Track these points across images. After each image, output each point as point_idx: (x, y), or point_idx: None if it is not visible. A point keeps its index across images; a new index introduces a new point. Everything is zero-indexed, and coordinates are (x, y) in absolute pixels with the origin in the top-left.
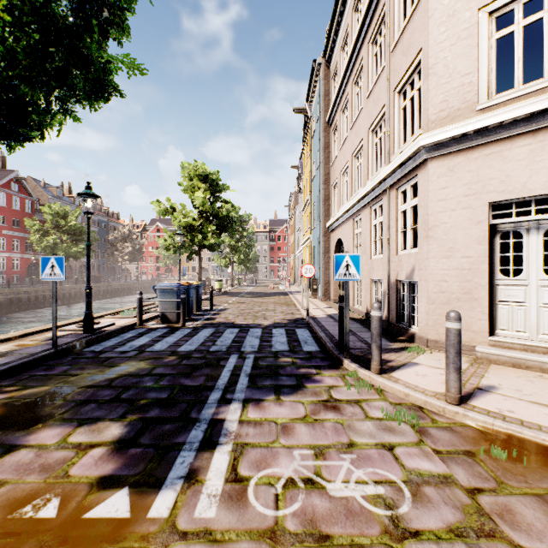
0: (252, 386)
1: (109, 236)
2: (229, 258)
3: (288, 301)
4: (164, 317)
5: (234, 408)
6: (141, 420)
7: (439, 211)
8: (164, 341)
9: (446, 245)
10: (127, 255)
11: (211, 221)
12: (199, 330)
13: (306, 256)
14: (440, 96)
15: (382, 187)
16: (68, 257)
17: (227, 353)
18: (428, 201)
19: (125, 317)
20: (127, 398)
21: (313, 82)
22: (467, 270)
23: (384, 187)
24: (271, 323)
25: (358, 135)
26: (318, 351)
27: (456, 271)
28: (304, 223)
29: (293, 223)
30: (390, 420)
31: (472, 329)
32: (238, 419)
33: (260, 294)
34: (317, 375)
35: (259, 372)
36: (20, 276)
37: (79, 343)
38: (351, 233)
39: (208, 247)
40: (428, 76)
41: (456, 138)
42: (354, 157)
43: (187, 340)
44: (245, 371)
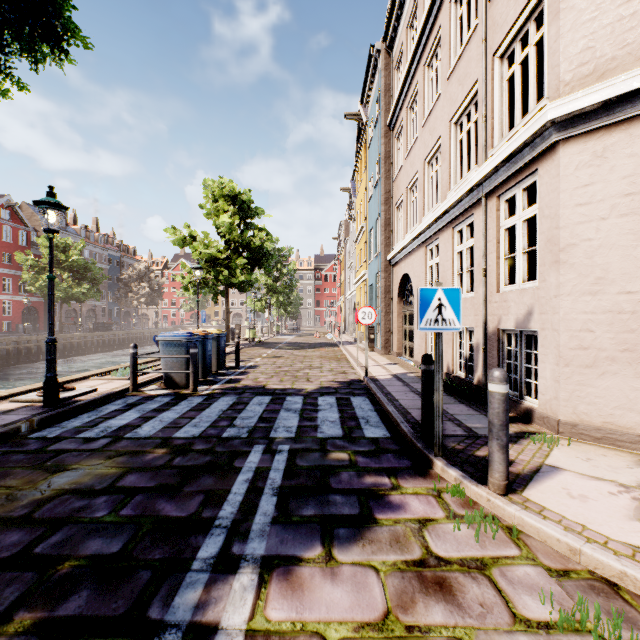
0: (281, 520)
1: (121, 275)
2: (266, 300)
3: (339, 355)
4: (169, 379)
5: (240, 588)
6: (37, 632)
7: (579, 222)
8: (159, 418)
9: (591, 274)
10: (143, 297)
11: (241, 253)
12: (215, 398)
13: (361, 298)
14: (580, 41)
15: (473, 196)
16: (70, 299)
17: (248, 442)
18: (559, 207)
19: (117, 378)
20: (41, 555)
21: (370, 76)
22: (628, 313)
23: (478, 195)
24: (317, 387)
25: (433, 133)
26: (389, 438)
27: (609, 316)
28: (357, 256)
29: (343, 259)
30: (570, 632)
31: (637, 408)
32: (244, 629)
33: (303, 344)
34: (393, 492)
35: (295, 483)
36: (12, 322)
37: (26, 424)
38: (423, 265)
39: (237, 286)
40: (559, 13)
41: (611, 103)
42: (426, 163)
43: (193, 417)
44: (272, 481)
